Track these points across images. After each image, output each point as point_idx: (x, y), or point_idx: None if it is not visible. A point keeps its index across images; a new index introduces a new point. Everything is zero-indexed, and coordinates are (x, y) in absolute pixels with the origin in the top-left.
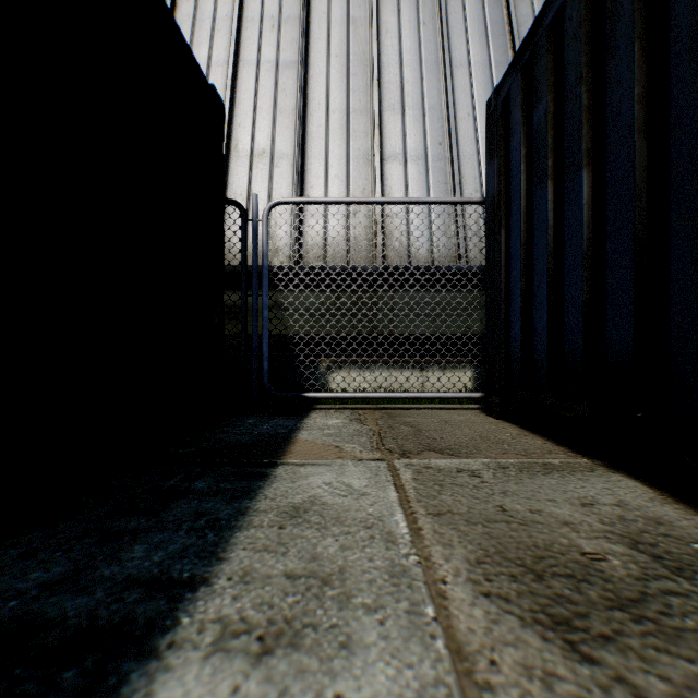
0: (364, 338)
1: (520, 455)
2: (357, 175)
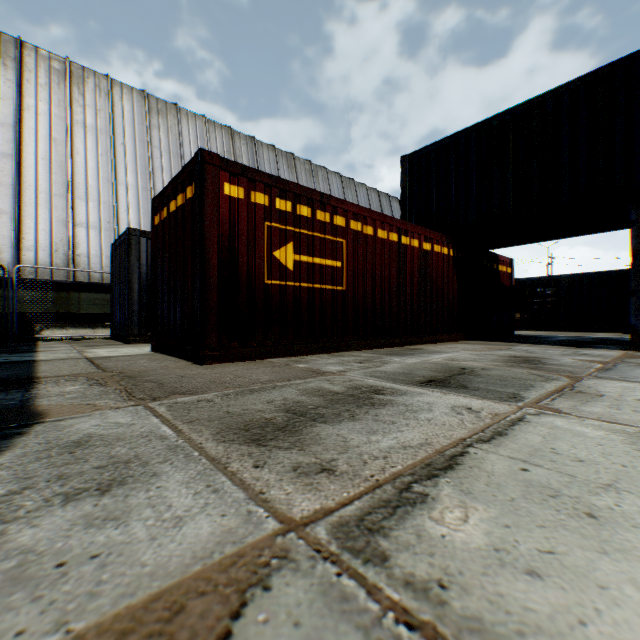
0: (64, 315)
1: (106, 342)
2: (59, 231)
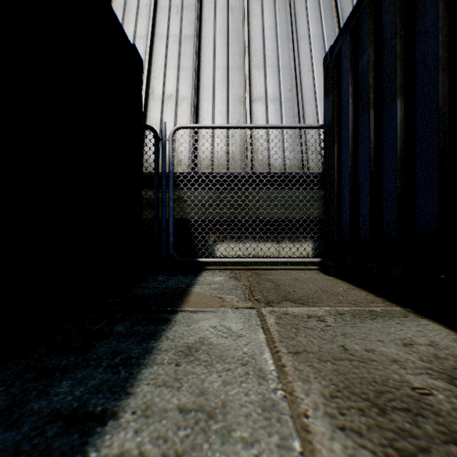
0: (239, 221)
1: (351, 304)
2: (234, 111)
